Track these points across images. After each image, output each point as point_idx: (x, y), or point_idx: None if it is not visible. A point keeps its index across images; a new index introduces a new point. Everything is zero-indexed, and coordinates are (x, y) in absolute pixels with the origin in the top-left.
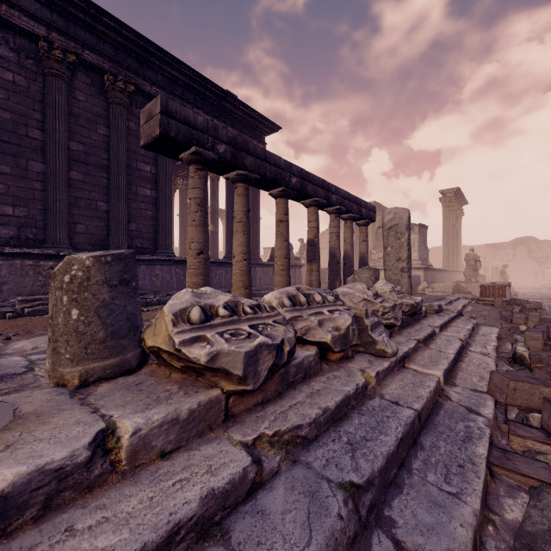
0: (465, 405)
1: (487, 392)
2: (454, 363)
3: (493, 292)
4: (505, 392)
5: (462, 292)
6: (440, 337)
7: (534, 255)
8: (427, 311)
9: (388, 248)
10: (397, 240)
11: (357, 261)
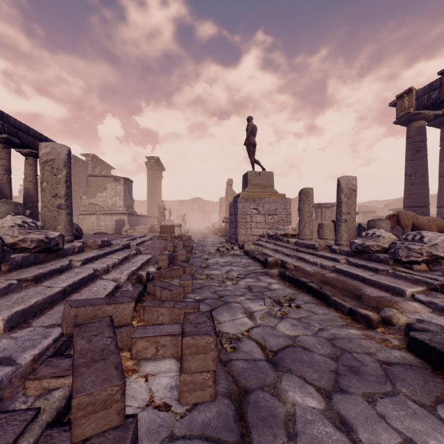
0: (5, 354)
1: (61, 324)
2: (58, 297)
3: (167, 230)
4: (67, 321)
5: (155, 232)
6: (73, 271)
7: (201, 209)
8: (92, 246)
9: (44, 183)
10: (53, 176)
11: (75, 206)
